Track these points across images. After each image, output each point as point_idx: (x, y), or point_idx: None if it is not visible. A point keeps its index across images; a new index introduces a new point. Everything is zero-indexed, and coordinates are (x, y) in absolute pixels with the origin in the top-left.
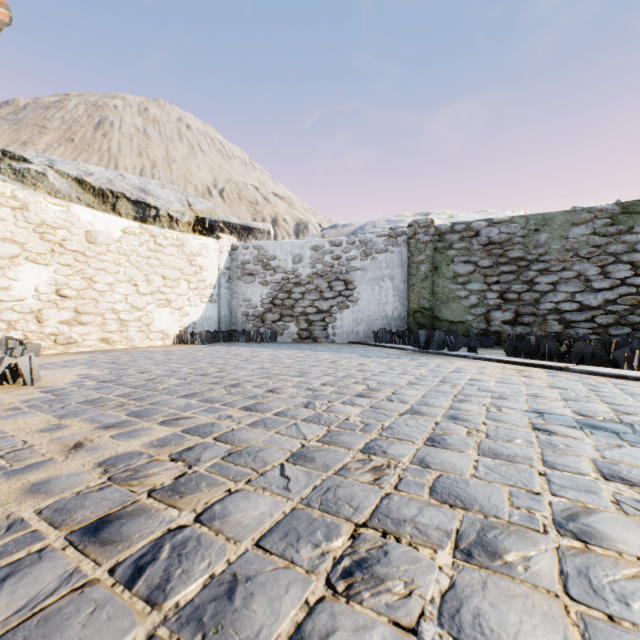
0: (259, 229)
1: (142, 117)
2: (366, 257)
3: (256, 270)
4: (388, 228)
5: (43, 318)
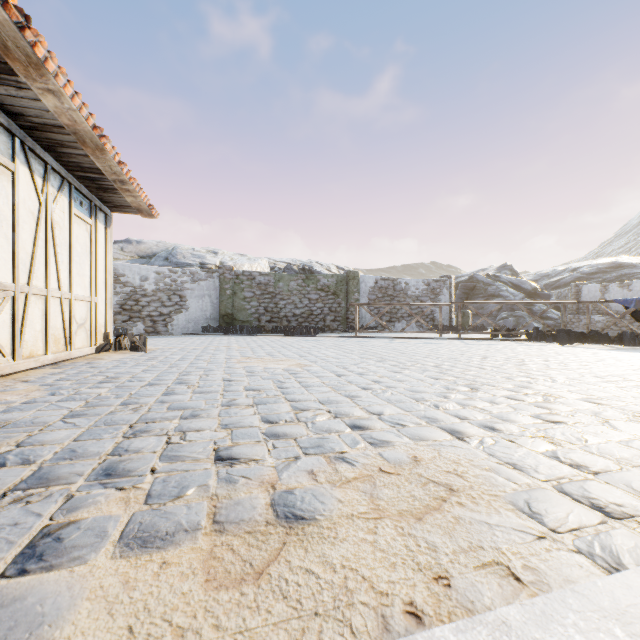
0: None
1: None
2: (194, 282)
3: None
4: (199, 262)
5: None
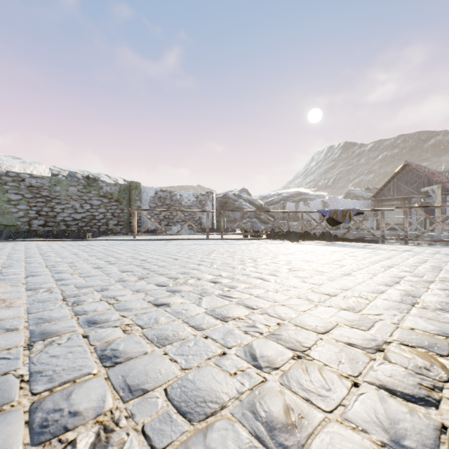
0: None
1: None
2: None
3: None
4: None
5: None
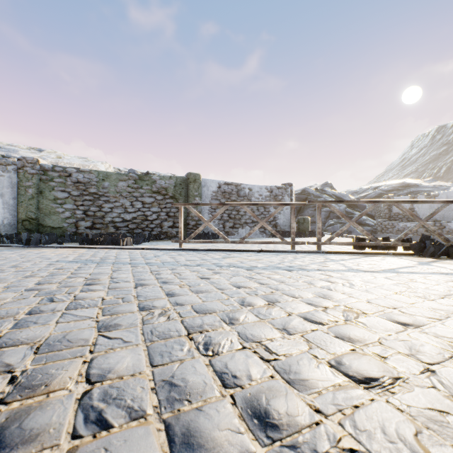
0: None
1: None
2: None
3: None
4: (0, 155)
5: None
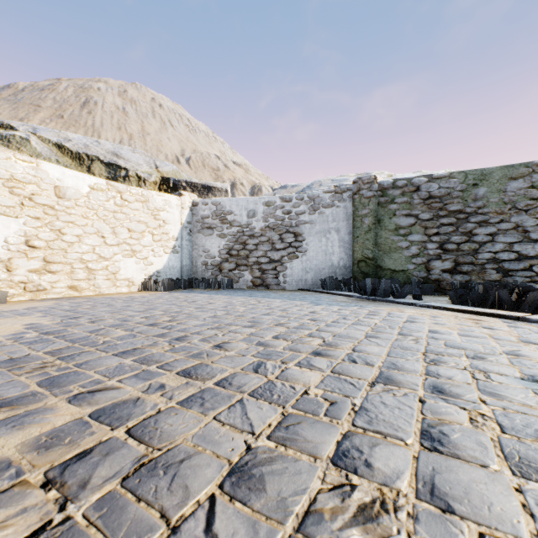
0: (218, 188)
1: (121, 97)
2: (314, 211)
3: (214, 224)
4: (333, 186)
5: (12, 267)
